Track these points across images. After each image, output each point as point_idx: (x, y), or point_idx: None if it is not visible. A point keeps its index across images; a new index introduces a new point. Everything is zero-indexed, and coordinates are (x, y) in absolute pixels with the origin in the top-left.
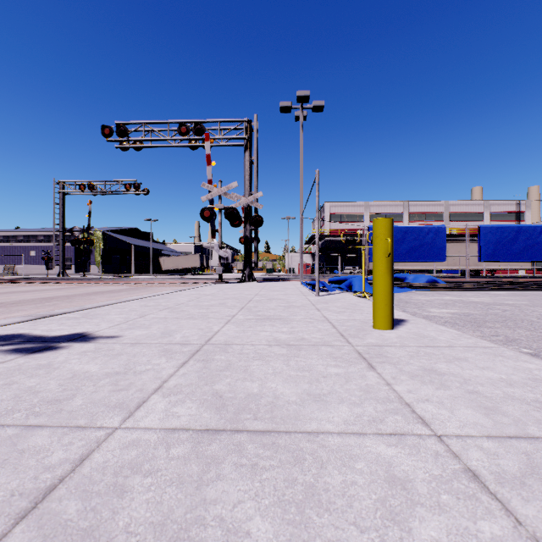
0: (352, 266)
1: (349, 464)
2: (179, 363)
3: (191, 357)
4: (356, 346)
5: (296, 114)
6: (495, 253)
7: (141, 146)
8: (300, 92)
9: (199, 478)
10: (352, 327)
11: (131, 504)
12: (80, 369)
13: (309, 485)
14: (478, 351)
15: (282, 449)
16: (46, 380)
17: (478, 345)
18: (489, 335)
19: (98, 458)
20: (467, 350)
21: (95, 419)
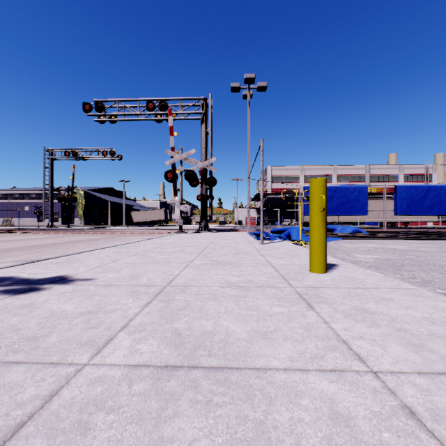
0: (290, 219)
1: (295, 400)
2: (143, 303)
3: (155, 298)
4: (296, 288)
5: (244, 93)
6: (409, 208)
7: (115, 120)
8: (247, 75)
9: (157, 415)
10: (292, 270)
11: (93, 442)
12: (58, 309)
13: (259, 422)
14: (401, 292)
15: (234, 385)
16: (27, 319)
17: (400, 287)
18: (408, 278)
19: (66, 394)
20: (392, 291)
21: (66, 356)
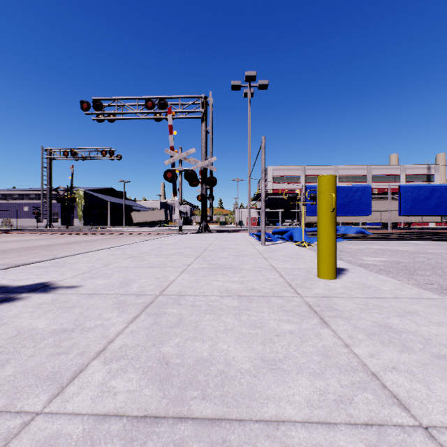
0: (291, 219)
1: None
2: (129, 318)
3: (143, 311)
4: (305, 298)
5: (245, 91)
6: (413, 208)
7: (114, 119)
8: (248, 73)
9: None
10: (298, 276)
11: None
12: (28, 325)
13: None
14: (425, 304)
15: None
16: None
17: (422, 297)
18: (424, 283)
19: None
20: (414, 302)
21: (17, 398)
